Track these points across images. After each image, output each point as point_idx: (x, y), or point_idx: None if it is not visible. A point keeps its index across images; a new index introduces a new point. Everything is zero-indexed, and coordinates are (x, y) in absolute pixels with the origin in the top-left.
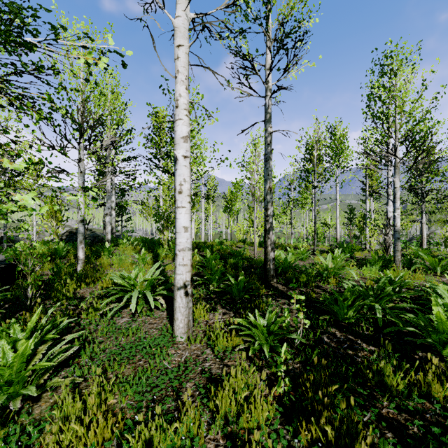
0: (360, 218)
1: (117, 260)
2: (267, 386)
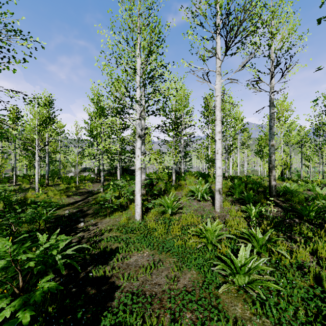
0: None
1: (188, 182)
2: (248, 225)
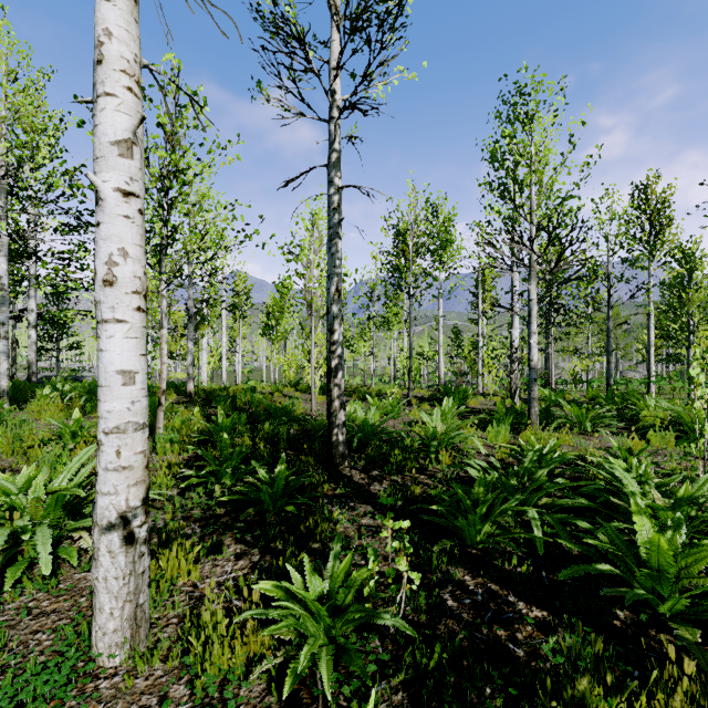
0: (470, 346)
1: (6, 439)
2: None
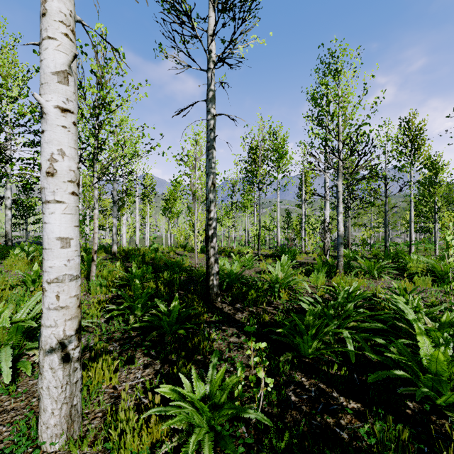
0: (296, 221)
1: None
2: None
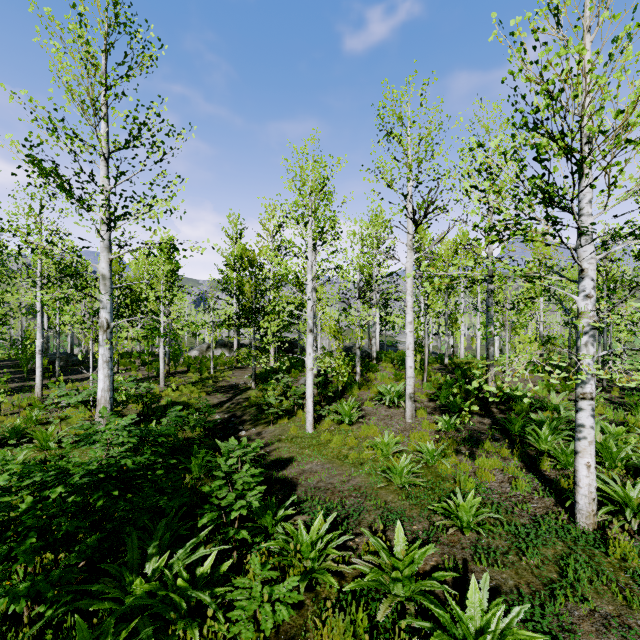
0: None
1: (380, 376)
2: (436, 439)
